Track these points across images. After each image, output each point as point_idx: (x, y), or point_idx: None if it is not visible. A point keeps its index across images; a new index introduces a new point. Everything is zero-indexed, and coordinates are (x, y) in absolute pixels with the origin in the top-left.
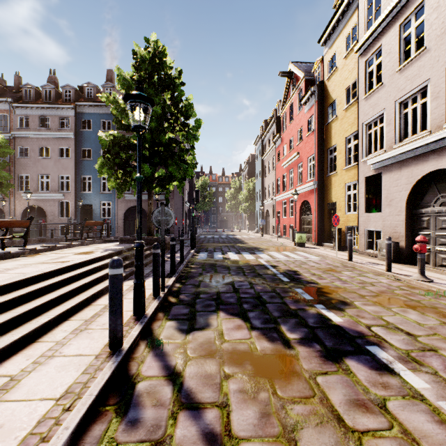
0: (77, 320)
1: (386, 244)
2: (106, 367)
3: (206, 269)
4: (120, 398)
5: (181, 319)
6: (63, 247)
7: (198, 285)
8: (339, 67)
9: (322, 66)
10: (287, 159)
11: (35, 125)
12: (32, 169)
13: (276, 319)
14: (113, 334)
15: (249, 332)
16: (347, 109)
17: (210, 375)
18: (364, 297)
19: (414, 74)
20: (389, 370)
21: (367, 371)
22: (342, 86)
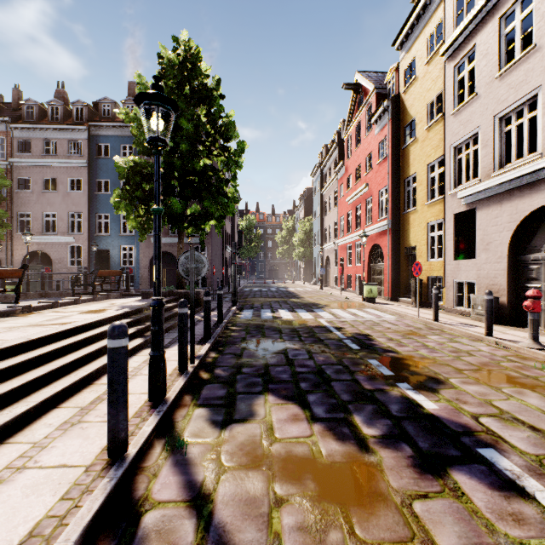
0: (70, 408)
1: (485, 300)
2: (99, 488)
3: (251, 332)
4: (115, 543)
5: (215, 405)
6: (68, 304)
7: (240, 354)
8: (419, 76)
9: (397, 75)
10: (353, 193)
11: (39, 150)
12: (35, 206)
13: (346, 405)
14: (112, 435)
15: (309, 425)
16: (430, 128)
17: (254, 499)
18: (462, 372)
19: (520, 81)
20: (519, 490)
21: (486, 491)
22: (423, 99)
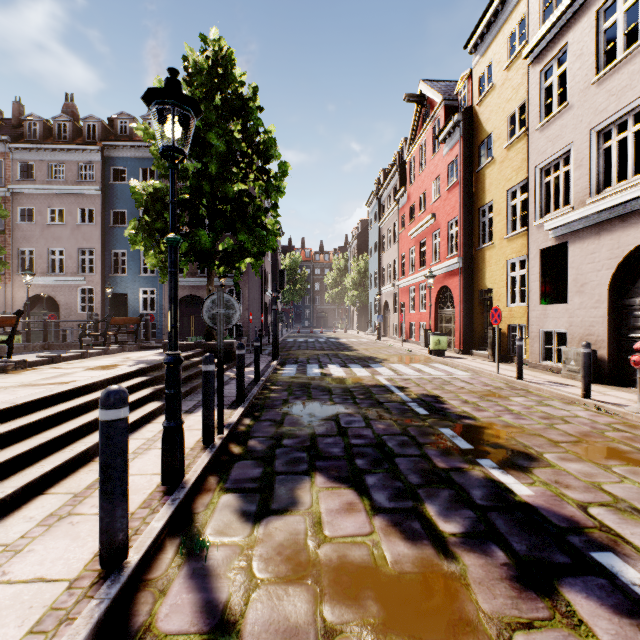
0: (60, 495)
1: (582, 353)
2: (82, 616)
3: (295, 392)
4: None
5: (247, 490)
6: (73, 358)
7: (280, 421)
8: (496, 84)
9: (470, 84)
10: (416, 226)
11: (44, 175)
12: (38, 241)
13: (414, 490)
14: (106, 537)
15: (368, 518)
16: (510, 146)
17: (296, 629)
18: (559, 445)
19: (623, 86)
20: None
21: (612, 618)
22: (502, 111)
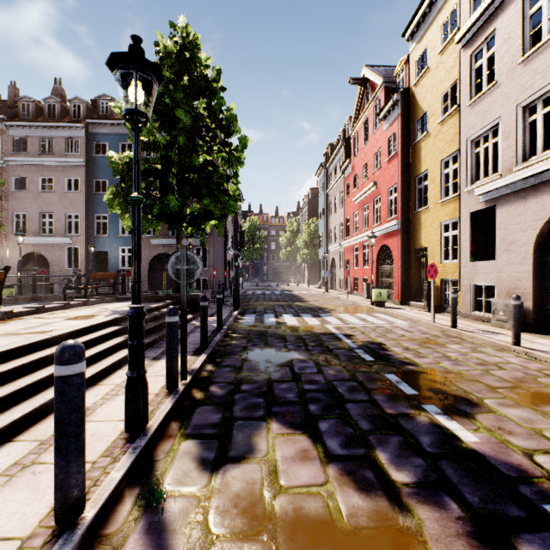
0: (27, 442)
1: (512, 305)
2: None
3: (253, 340)
4: None
5: (207, 436)
6: (56, 309)
7: (239, 367)
8: (431, 67)
9: (407, 68)
10: (360, 193)
11: (35, 149)
12: (31, 206)
13: (365, 436)
14: (60, 494)
15: (322, 466)
16: (443, 121)
17: None
18: (497, 391)
19: (548, 65)
20: None
21: None
22: (436, 91)
